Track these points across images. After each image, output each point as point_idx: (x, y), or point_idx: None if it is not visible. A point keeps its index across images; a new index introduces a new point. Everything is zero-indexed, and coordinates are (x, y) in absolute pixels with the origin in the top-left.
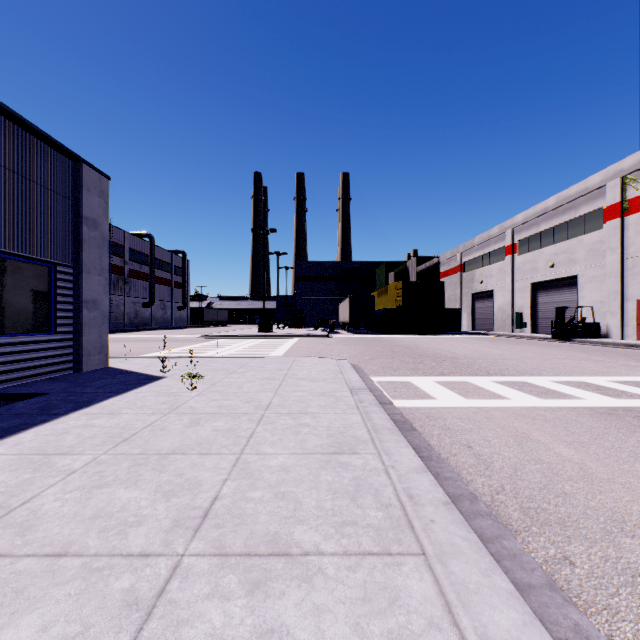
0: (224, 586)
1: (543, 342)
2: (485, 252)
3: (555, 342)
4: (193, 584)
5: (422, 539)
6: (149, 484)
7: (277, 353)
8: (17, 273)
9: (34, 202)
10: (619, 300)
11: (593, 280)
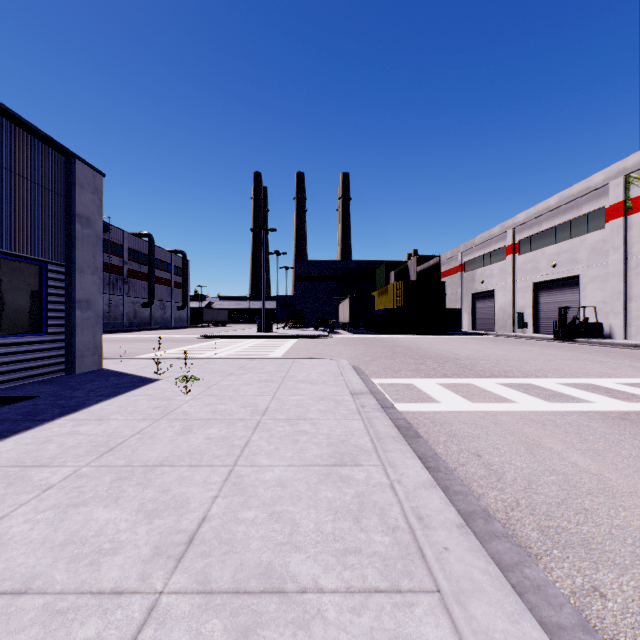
0: (206, 635)
1: (545, 342)
2: (486, 252)
3: (557, 342)
4: (170, 632)
5: (436, 572)
6: (131, 502)
7: (276, 354)
8: (6, 272)
9: (24, 198)
10: (622, 300)
11: (596, 280)
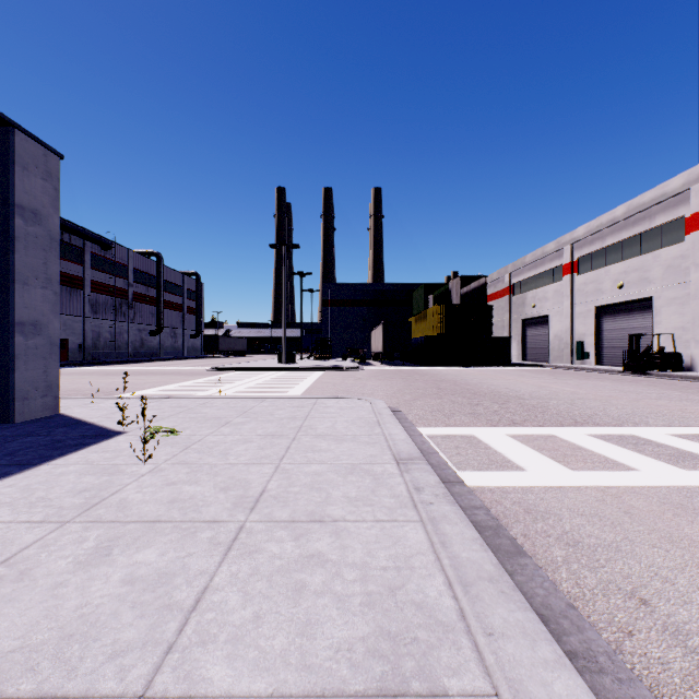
0: None
1: (614, 376)
2: (539, 272)
3: (628, 376)
4: None
5: None
6: None
7: (296, 391)
8: None
9: None
10: None
11: (673, 302)
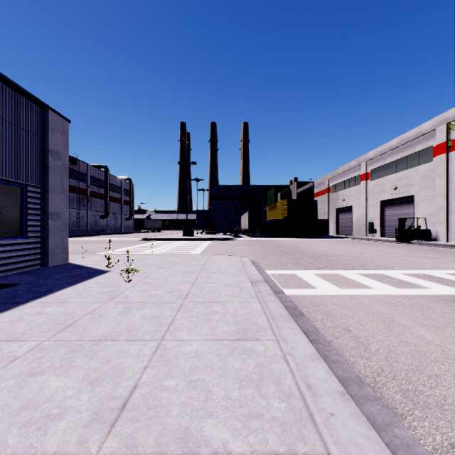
0: None
1: (389, 243)
2: (346, 178)
3: (398, 243)
4: None
5: (325, 437)
6: (78, 371)
7: (196, 252)
8: None
9: (9, 137)
10: (445, 213)
11: (426, 198)
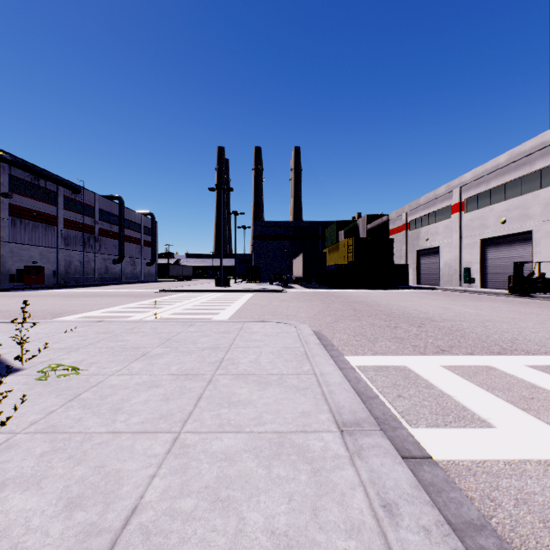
0: None
1: (501, 298)
2: (431, 211)
3: (514, 298)
4: None
5: None
6: None
7: (227, 312)
8: None
9: None
10: None
11: None
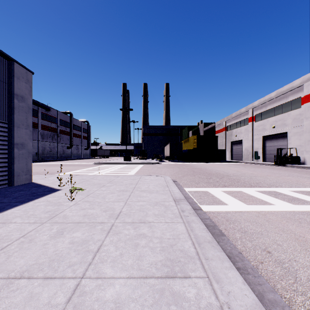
0: None
1: (270, 166)
2: (238, 121)
3: (276, 166)
4: None
5: None
6: None
7: (132, 172)
8: None
9: None
10: None
11: (296, 134)
